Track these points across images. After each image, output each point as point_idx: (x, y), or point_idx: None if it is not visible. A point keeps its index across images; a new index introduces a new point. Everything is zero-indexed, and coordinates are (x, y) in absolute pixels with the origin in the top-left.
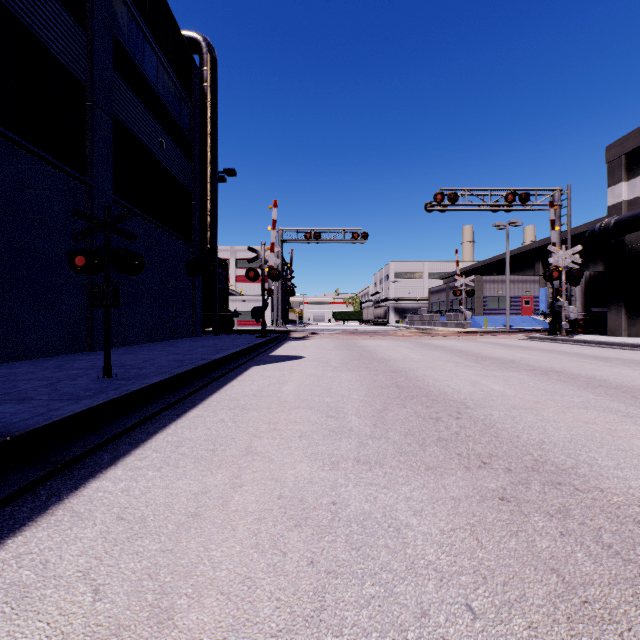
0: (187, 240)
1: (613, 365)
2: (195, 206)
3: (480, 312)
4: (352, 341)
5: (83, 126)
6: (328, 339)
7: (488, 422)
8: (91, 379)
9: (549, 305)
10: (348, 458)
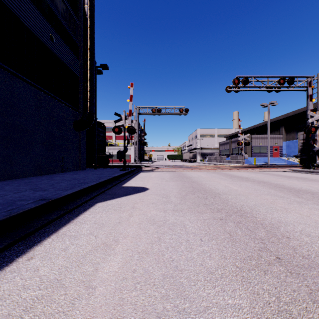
0: (73, 107)
1: None
2: (80, 86)
3: (249, 155)
4: (181, 173)
5: None
6: (165, 171)
7: None
8: None
9: (299, 150)
10: None
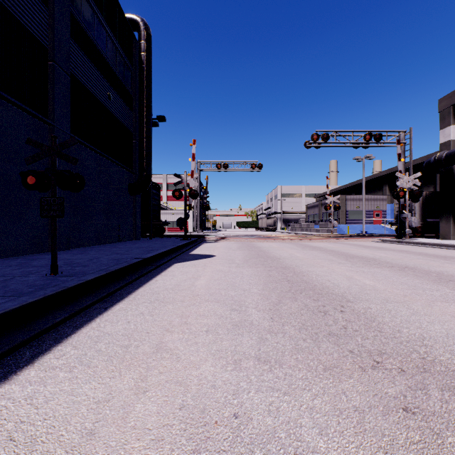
0: (129, 168)
1: (452, 262)
2: (135, 143)
3: (343, 222)
4: (251, 243)
5: (46, 80)
6: (233, 241)
7: (369, 316)
8: (40, 276)
9: (395, 216)
10: (249, 356)
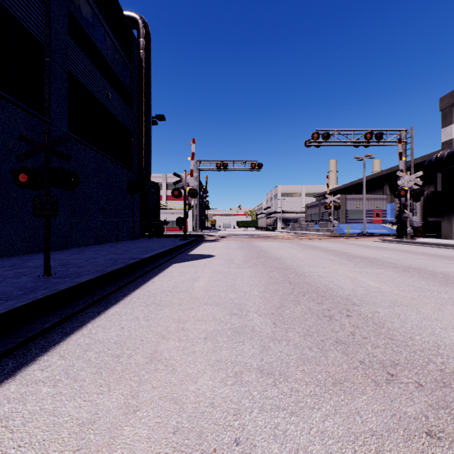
0: (128, 167)
1: None
2: (134, 142)
3: (343, 221)
4: (251, 243)
5: (43, 77)
6: (233, 241)
7: (377, 321)
8: (32, 277)
9: (396, 216)
10: (251, 367)
